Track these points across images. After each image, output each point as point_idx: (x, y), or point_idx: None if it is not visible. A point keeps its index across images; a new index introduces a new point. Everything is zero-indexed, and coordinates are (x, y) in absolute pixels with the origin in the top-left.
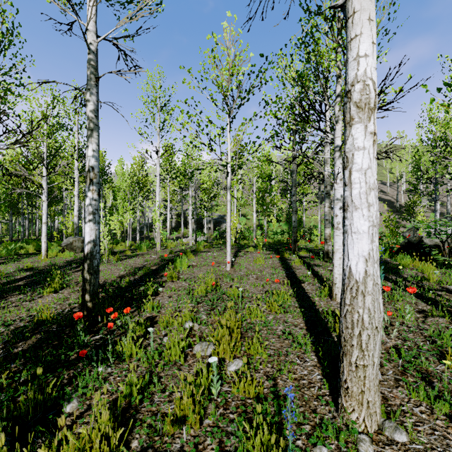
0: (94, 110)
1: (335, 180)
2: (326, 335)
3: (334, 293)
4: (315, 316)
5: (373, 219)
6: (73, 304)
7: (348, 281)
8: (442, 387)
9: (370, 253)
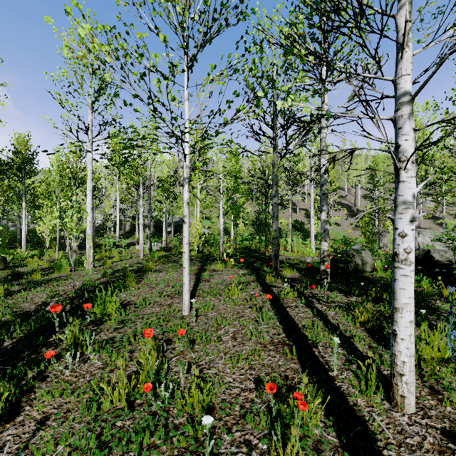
0: None
1: (399, 163)
2: None
3: (399, 394)
4: None
5: None
6: None
7: None
8: None
9: None
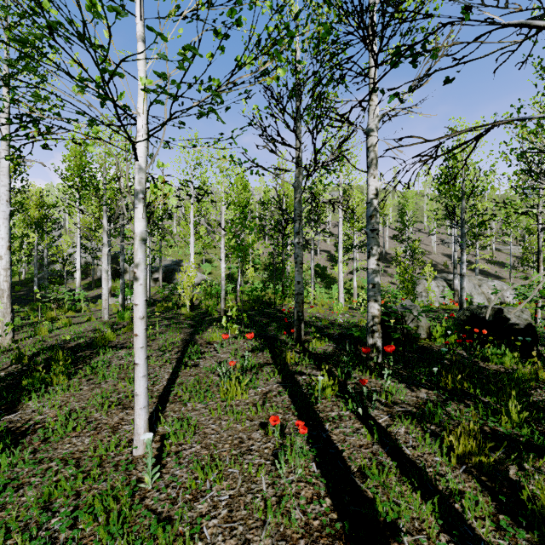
0: None
1: None
2: None
3: None
4: None
5: None
6: None
7: None
8: None
9: None
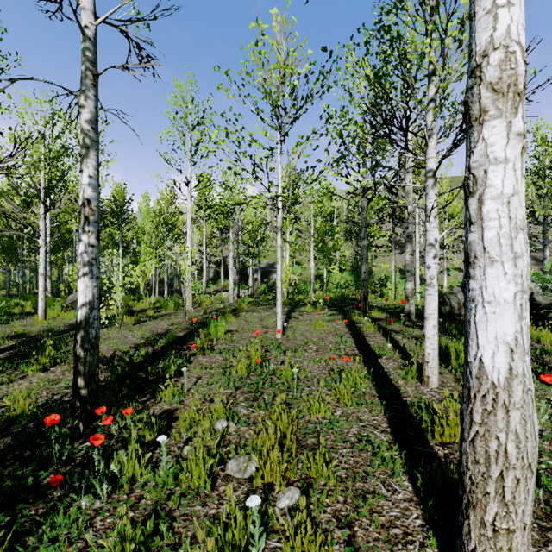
0: (92, 120)
1: (426, 218)
2: (421, 444)
3: (426, 375)
4: (401, 411)
5: (523, 280)
6: (65, 389)
7: (478, 383)
8: None
9: (517, 337)
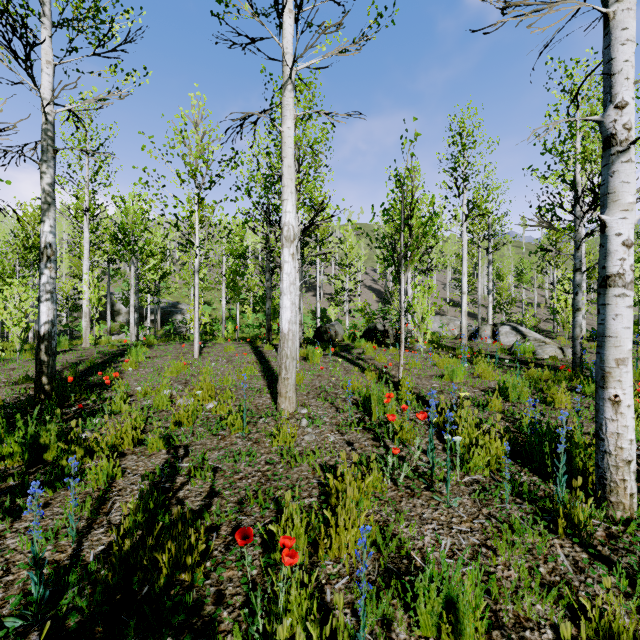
0: (52, 184)
1: None
2: None
3: None
4: (275, 379)
5: (293, 300)
6: (13, 395)
7: (281, 334)
8: (335, 396)
9: (291, 318)
